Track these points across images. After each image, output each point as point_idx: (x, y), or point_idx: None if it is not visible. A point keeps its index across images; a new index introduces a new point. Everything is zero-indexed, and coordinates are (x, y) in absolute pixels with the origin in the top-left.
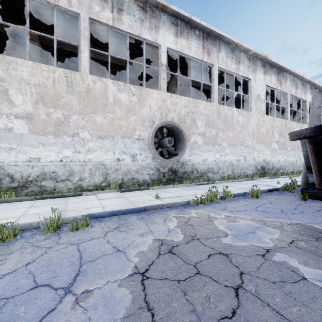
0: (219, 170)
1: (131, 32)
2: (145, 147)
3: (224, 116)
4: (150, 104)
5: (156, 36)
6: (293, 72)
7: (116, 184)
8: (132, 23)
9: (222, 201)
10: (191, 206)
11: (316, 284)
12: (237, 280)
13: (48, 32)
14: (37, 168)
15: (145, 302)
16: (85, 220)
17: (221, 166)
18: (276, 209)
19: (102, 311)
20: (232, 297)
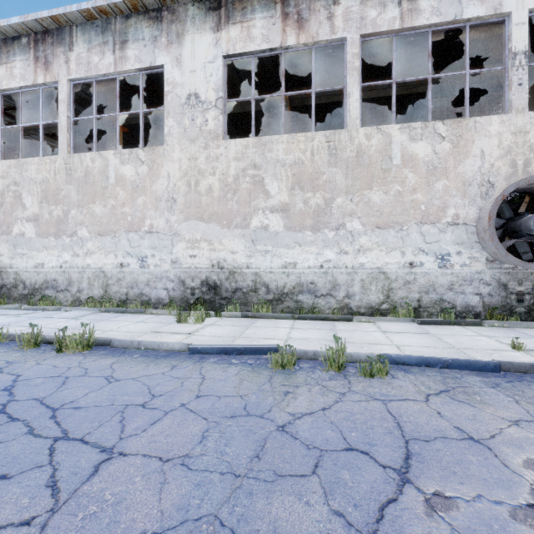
0: None
1: (437, 22)
2: (468, 238)
3: None
4: (482, 149)
5: (498, 0)
6: None
7: (409, 309)
8: (439, 3)
9: None
10: None
11: None
12: None
13: (299, 88)
14: (293, 277)
15: None
16: (383, 363)
17: None
18: None
19: None
20: None
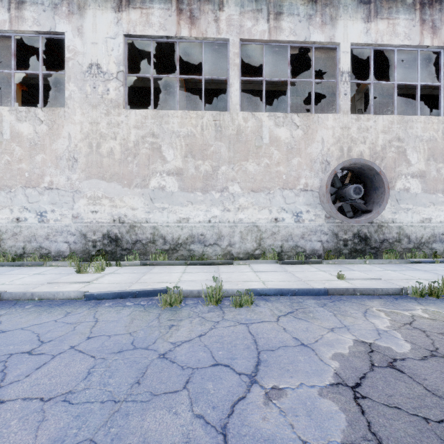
0: None
1: (294, 40)
2: (314, 201)
3: None
4: (323, 137)
5: (332, 33)
6: None
7: (274, 253)
8: (295, 26)
9: None
10: (409, 298)
11: None
12: None
13: (193, 73)
14: (186, 230)
15: (371, 433)
16: (249, 295)
17: None
18: None
19: (307, 422)
20: None
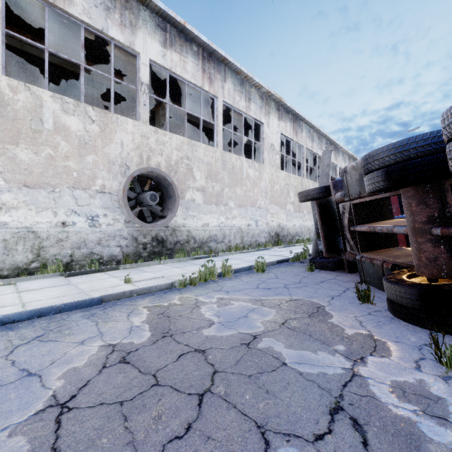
0: (224, 239)
1: (88, 23)
2: (113, 204)
3: (231, 167)
4: (122, 140)
5: (132, 39)
6: (309, 122)
7: (59, 264)
8: (90, 8)
9: (220, 279)
10: (176, 290)
11: (294, 367)
12: (206, 383)
13: None
14: None
15: (51, 451)
16: None
17: (227, 233)
18: (280, 284)
19: None
20: (193, 407)
